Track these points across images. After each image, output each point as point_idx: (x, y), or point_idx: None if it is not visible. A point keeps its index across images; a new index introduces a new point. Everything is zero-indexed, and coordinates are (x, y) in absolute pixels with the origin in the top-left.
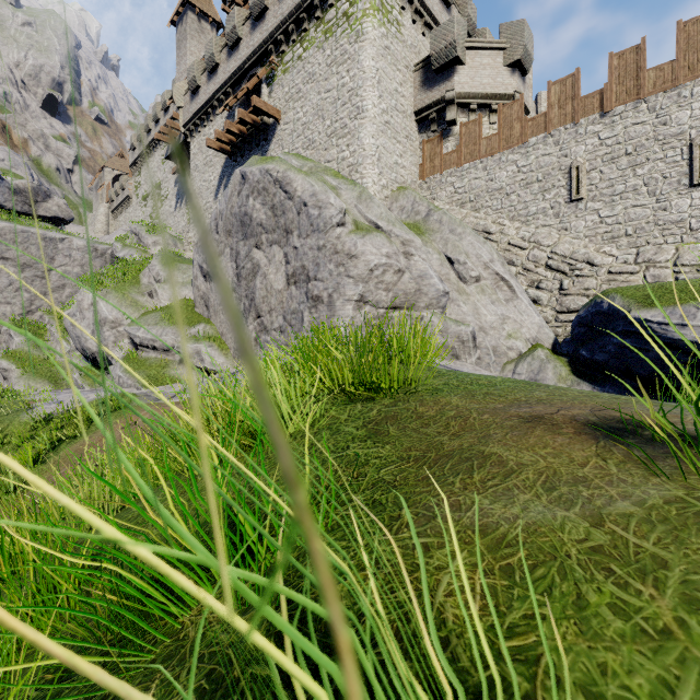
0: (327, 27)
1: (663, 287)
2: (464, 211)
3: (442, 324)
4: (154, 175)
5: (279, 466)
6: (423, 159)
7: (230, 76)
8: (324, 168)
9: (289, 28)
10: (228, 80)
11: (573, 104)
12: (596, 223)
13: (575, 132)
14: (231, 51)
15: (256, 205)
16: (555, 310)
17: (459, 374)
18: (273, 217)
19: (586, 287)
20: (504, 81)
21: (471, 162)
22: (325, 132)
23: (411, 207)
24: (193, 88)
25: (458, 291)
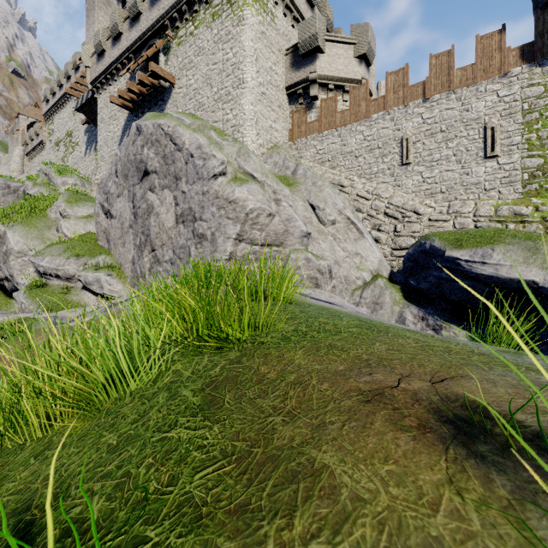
0: (214, 11)
1: (468, 232)
2: (324, 168)
3: (305, 259)
4: (66, 124)
5: (102, 442)
6: (293, 125)
7: (131, 43)
8: (210, 127)
9: (182, 8)
10: (130, 47)
11: (404, 90)
12: (420, 182)
13: (405, 112)
14: (132, 23)
15: (150, 154)
16: (391, 247)
17: (310, 316)
18: (165, 165)
19: (413, 230)
20: (354, 69)
21: (329, 130)
22: (212, 97)
23: (283, 163)
24: (99, 51)
25: (319, 232)
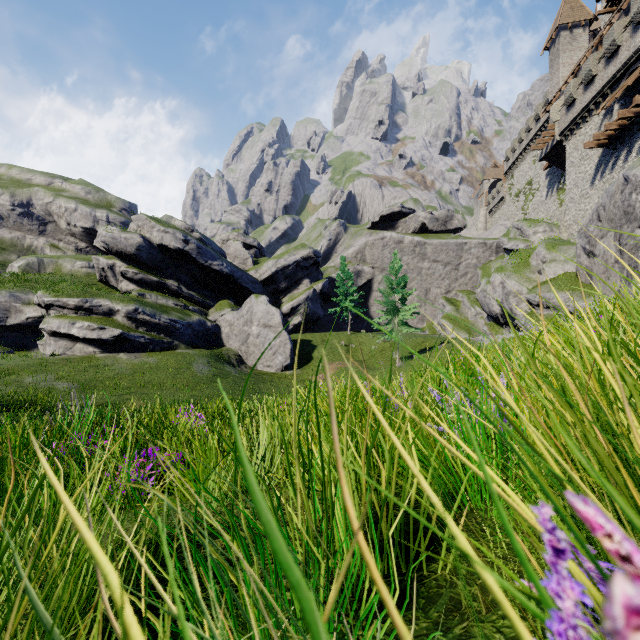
0: None
1: None
2: None
3: None
4: (525, 175)
5: None
6: None
7: (607, 81)
8: None
9: None
10: (605, 85)
11: None
12: None
13: None
14: (608, 60)
15: (638, 198)
16: None
17: None
18: None
19: None
20: None
21: None
22: None
23: None
24: (568, 103)
25: None
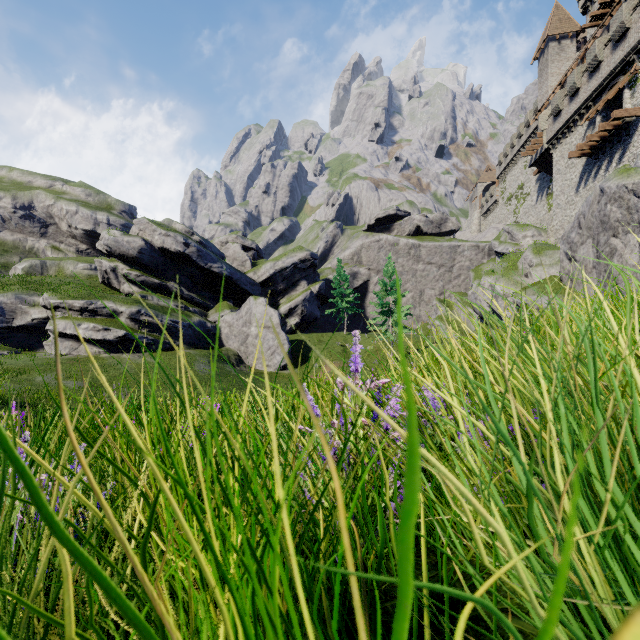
0: None
1: None
2: None
3: None
4: (517, 179)
5: None
6: None
7: (590, 94)
8: None
9: None
10: (588, 97)
11: None
12: None
13: None
14: (591, 74)
15: (612, 208)
16: None
17: None
18: (628, 215)
19: None
20: None
21: None
22: None
23: None
24: (555, 113)
25: None
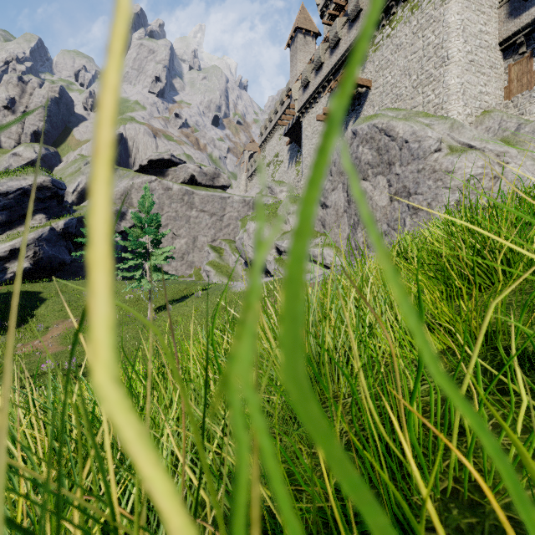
0: (413, 5)
1: None
2: None
3: None
4: (274, 149)
5: None
6: (509, 81)
7: (332, 67)
8: (415, 113)
9: (379, 18)
10: (330, 71)
11: None
12: None
13: None
14: (332, 51)
15: (364, 150)
16: None
17: None
18: (378, 156)
19: None
20: None
21: None
22: (411, 86)
23: (498, 126)
24: (305, 84)
25: None
